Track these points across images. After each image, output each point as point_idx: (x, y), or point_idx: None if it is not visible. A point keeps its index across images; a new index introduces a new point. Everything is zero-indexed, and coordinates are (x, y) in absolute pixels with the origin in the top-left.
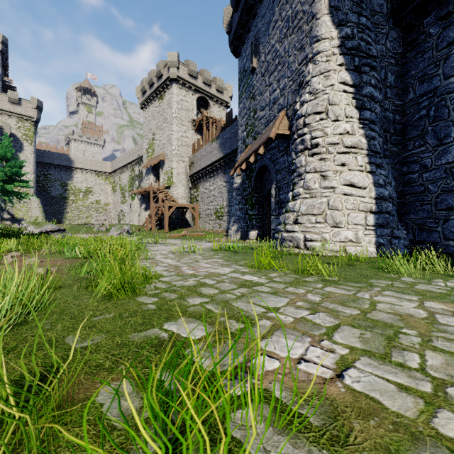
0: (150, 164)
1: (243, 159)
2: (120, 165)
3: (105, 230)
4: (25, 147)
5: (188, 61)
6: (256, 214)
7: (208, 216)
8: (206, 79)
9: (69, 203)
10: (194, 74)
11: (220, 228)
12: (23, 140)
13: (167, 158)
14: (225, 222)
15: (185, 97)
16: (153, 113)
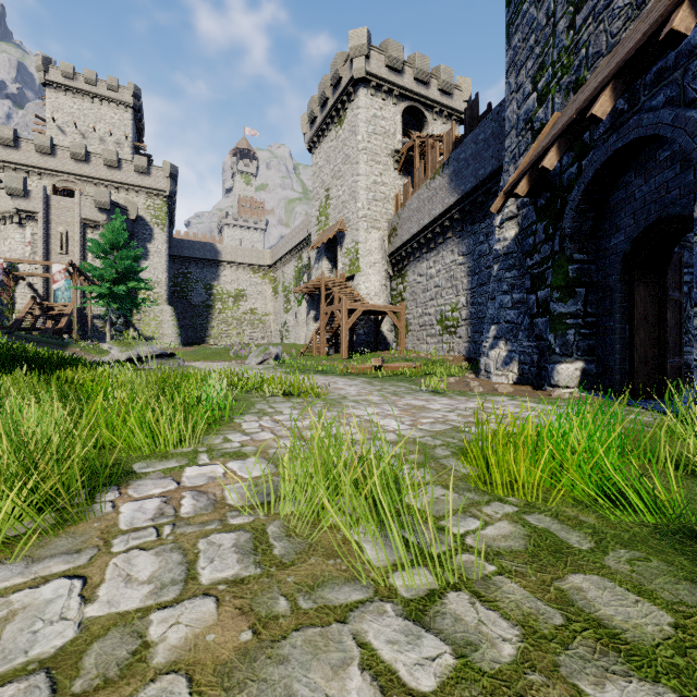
0: (322, 242)
1: (547, 142)
2: (282, 253)
3: (248, 354)
4: (155, 234)
5: (386, 42)
6: (578, 313)
7: (425, 327)
8: (419, 72)
9: (214, 313)
10: (396, 64)
11: (452, 351)
12: (154, 224)
13: (349, 226)
14: (462, 339)
15: (381, 111)
16: (327, 153)
